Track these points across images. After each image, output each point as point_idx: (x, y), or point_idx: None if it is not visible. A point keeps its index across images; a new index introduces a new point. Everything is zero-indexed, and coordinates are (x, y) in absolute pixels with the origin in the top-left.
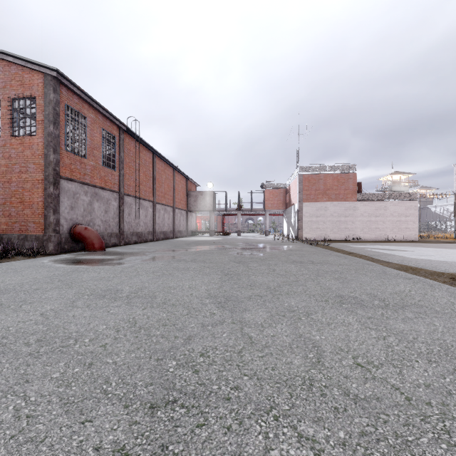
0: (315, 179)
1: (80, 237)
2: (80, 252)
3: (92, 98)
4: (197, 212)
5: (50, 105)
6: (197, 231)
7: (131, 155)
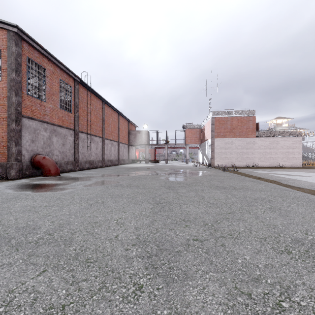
0: (224, 120)
1: (38, 165)
2: (39, 177)
3: (50, 53)
4: (136, 146)
5: (12, 56)
6: (136, 159)
7: (84, 102)
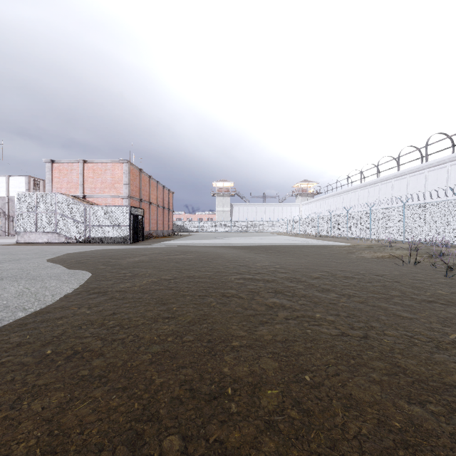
0: None
1: None
2: None
3: None
4: None
5: None
6: None
7: None
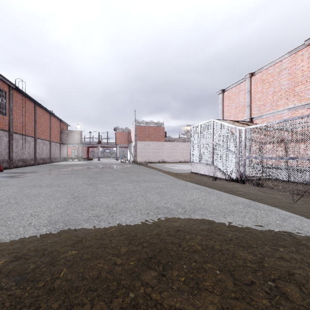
0: (144, 128)
1: None
2: None
3: None
4: (68, 144)
5: None
6: (68, 157)
7: (18, 105)
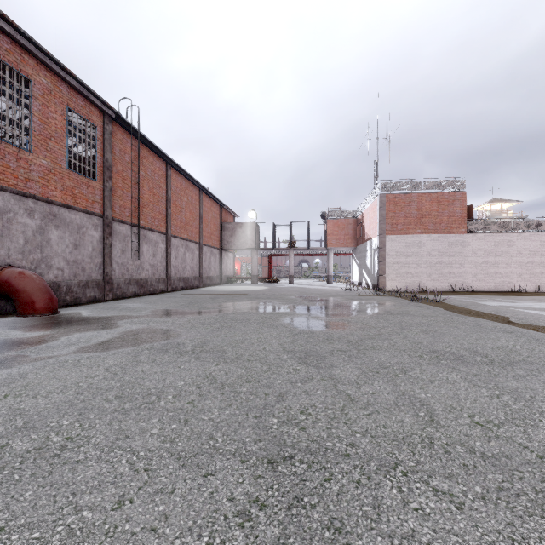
0: (405, 201)
1: (6, 290)
2: (4, 318)
3: (37, 44)
4: (235, 252)
5: None
6: (234, 276)
7: (127, 160)
